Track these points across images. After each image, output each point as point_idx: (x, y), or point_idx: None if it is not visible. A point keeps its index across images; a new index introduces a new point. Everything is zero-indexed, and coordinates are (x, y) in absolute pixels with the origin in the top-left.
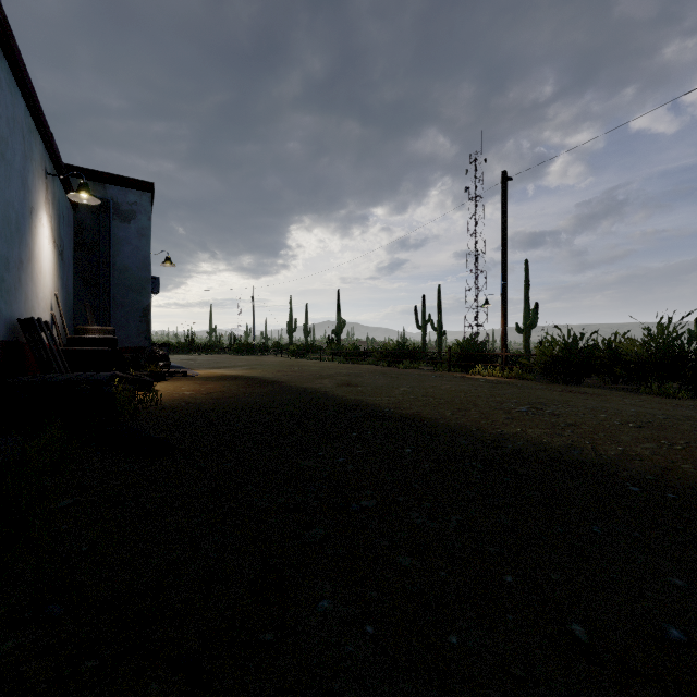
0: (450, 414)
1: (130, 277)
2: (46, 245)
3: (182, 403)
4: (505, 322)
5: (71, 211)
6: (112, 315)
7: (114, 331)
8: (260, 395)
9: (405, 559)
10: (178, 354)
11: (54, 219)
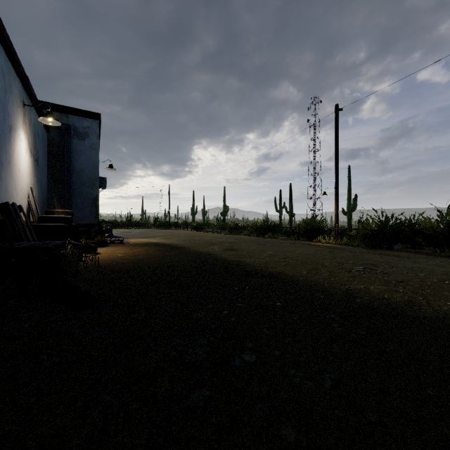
0: (306, 272)
1: (84, 176)
2: (23, 153)
3: (113, 263)
4: (337, 207)
5: (45, 132)
6: (73, 202)
7: (72, 213)
8: (169, 257)
9: (289, 432)
10: (121, 228)
11: (31, 136)
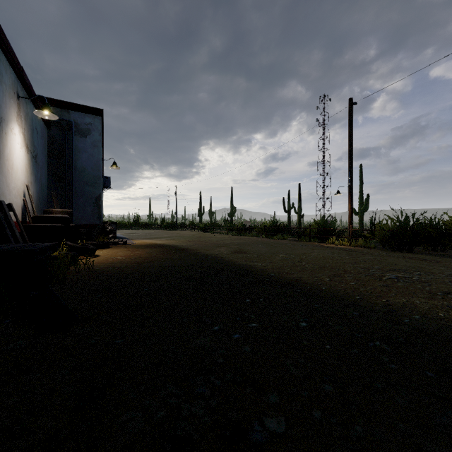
0: (328, 280)
1: (86, 175)
2: (18, 149)
3: (110, 267)
4: (352, 207)
5: (45, 129)
6: (74, 201)
7: (72, 212)
8: (172, 260)
9: None
10: (128, 229)
11: (27, 131)
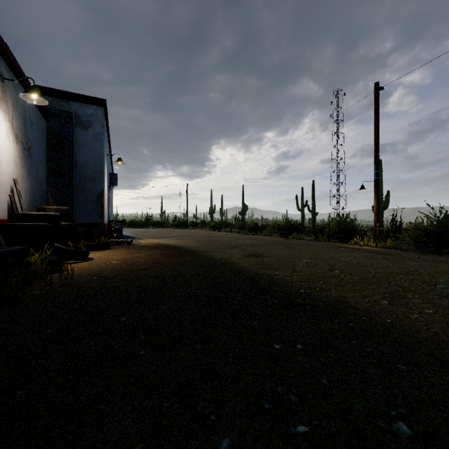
0: (387, 303)
1: (88, 170)
2: (2, 138)
3: (94, 276)
4: (378, 203)
5: (43, 121)
6: (75, 199)
7: (68, 210)
8: (173, 267)
9: None
10: (139, 228)
11: (17, 120)
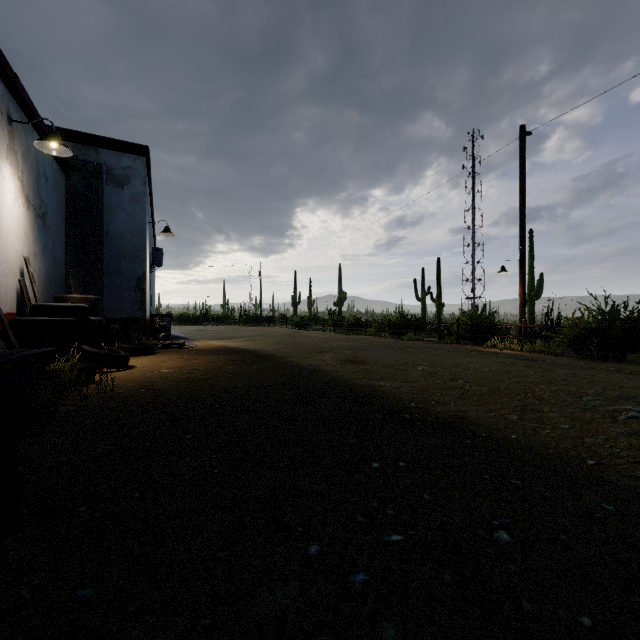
0: (516, 418)
1: (123, 244)
2: (10, 201)
3: (141, 388)
4: (524, 291)
5: (61, 175)
6: (105, 284)
7: (98, 300)
8: (245, 377)
9: None
10: (192, 325)
11: (28, 176)
